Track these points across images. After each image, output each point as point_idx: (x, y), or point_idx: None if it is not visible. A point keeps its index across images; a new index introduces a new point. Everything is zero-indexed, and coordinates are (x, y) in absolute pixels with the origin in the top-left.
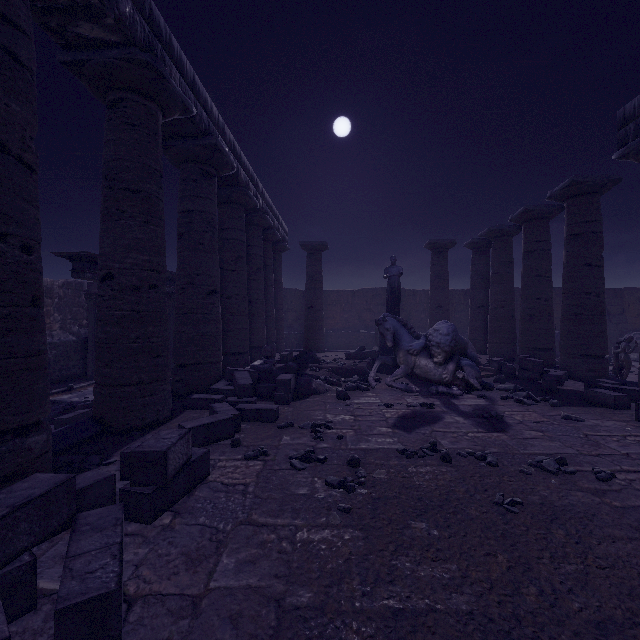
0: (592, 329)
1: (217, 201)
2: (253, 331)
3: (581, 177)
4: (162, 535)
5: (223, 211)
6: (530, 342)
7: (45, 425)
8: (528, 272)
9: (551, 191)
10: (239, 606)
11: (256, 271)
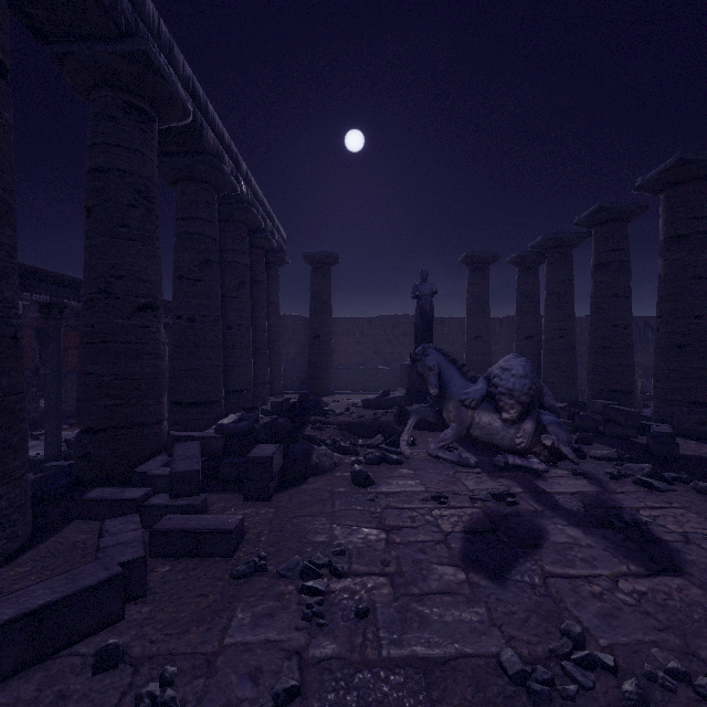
0: (704, 366)
1: (173, 177)
2: (234, 369)
3: (692, 154)
4: None
5: (182, 192)
6: (604, 383)
7: None
8: (601, 291)
9: (643, 178)
10: None
11: (238, 286)
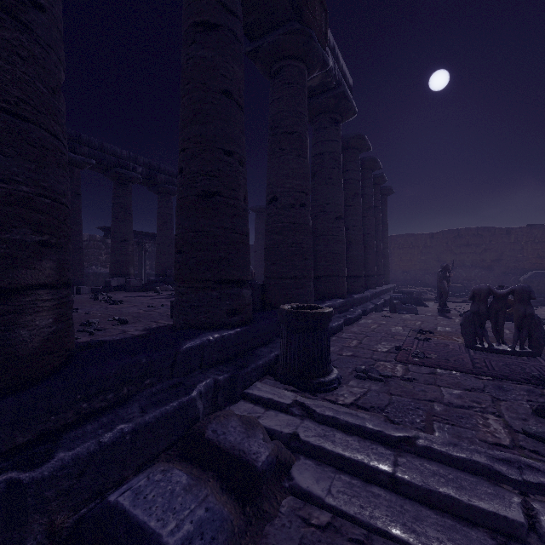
0: None
1: (156, 193)
2: None
3: None
4: None
5: (158, 198)
6: None
7: None
8: None
9: None
10: None
11: None
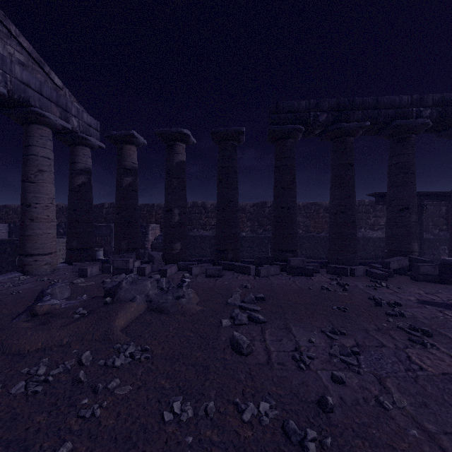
0: None
1: (449, 138)
2: None
3: None
4: (284, 276)
5: None
6: None
7: (294, 252)
8: None
9: None
10: (269, 282)
11: None
